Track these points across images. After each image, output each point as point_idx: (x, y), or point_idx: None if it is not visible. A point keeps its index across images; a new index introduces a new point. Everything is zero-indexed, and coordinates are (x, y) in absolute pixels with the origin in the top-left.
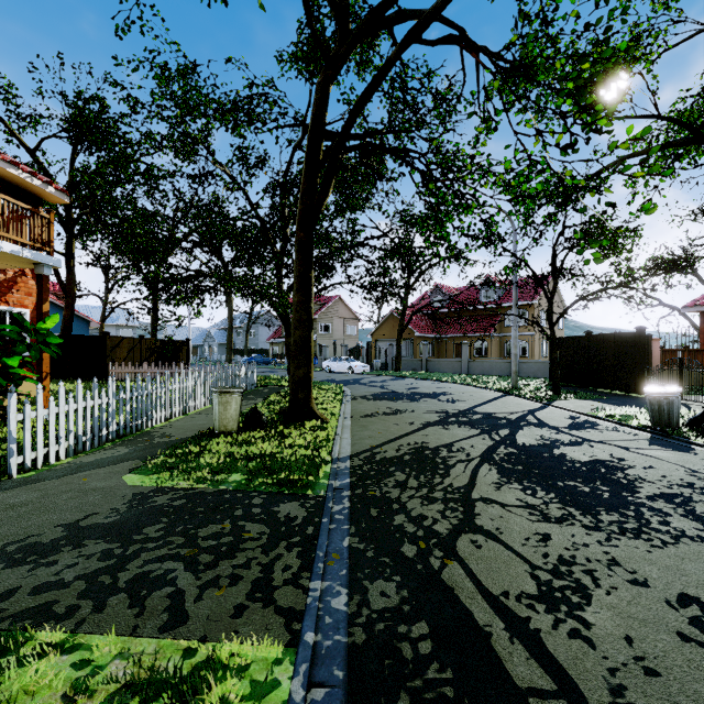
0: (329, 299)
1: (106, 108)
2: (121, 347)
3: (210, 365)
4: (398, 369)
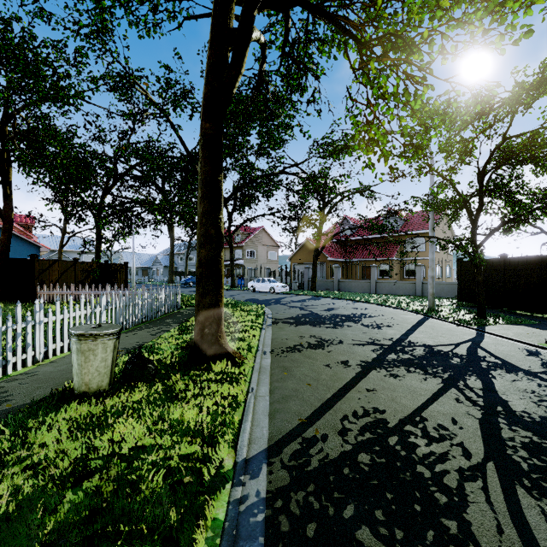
0: (254, 230)
1: (33, 37)
2: (52, 269)
3: (135, 287)
4: (314, 288)
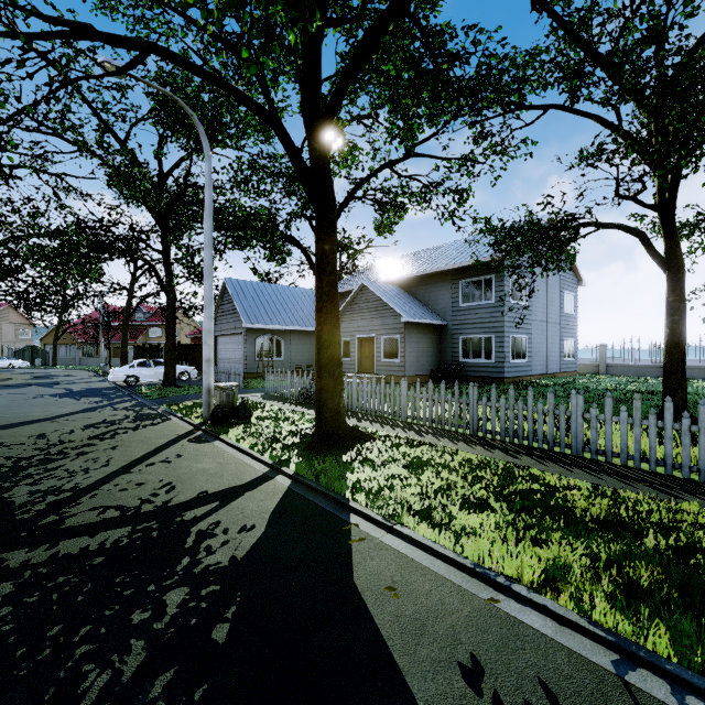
0: None
1: None
2: None
3: None
4: (55, 364)
